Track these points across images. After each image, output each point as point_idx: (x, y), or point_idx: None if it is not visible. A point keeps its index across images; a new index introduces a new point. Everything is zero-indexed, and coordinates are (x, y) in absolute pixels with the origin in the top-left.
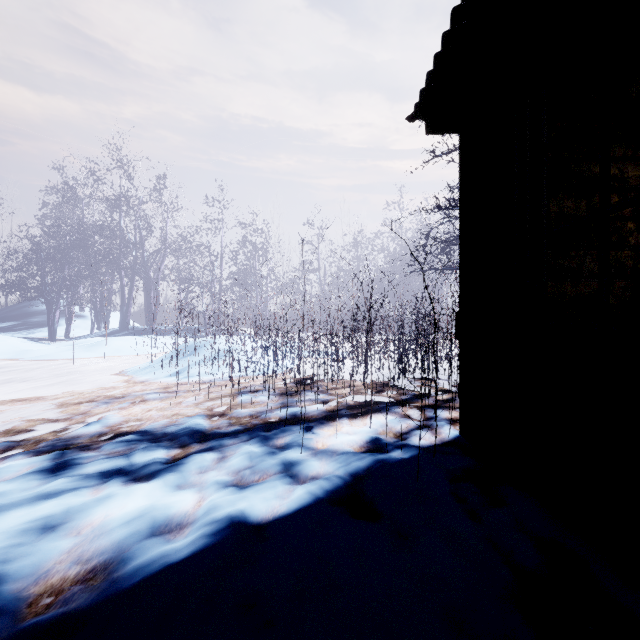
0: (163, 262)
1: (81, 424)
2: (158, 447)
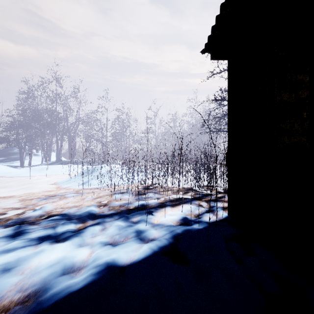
0: (77, 128)
1: (31, 210)
2: (70, 223)
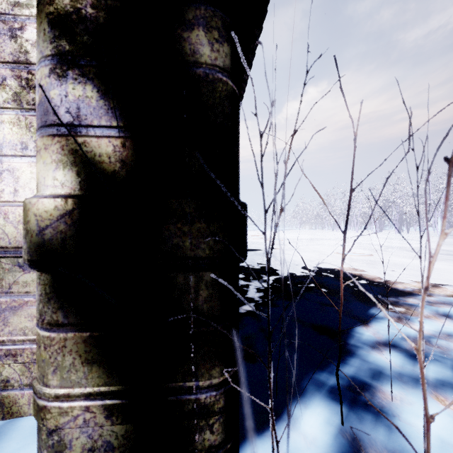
0: None
1: None
2: None
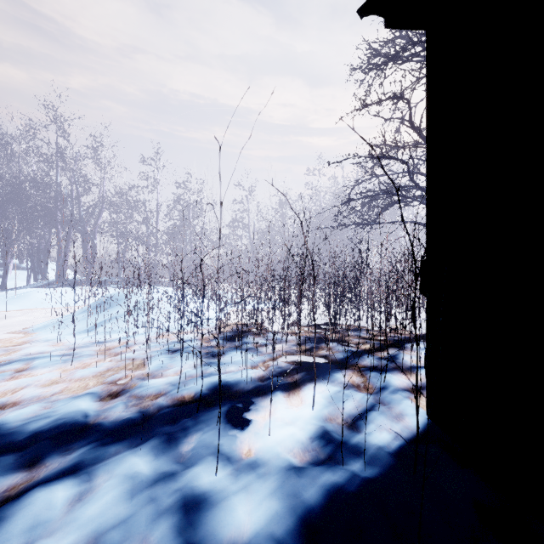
0: (100, 217)
1: None
2: None
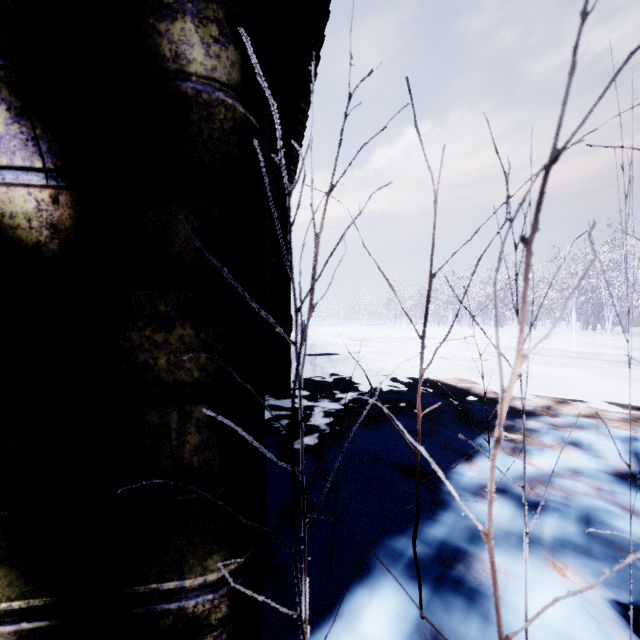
0: None
1: None
2: None
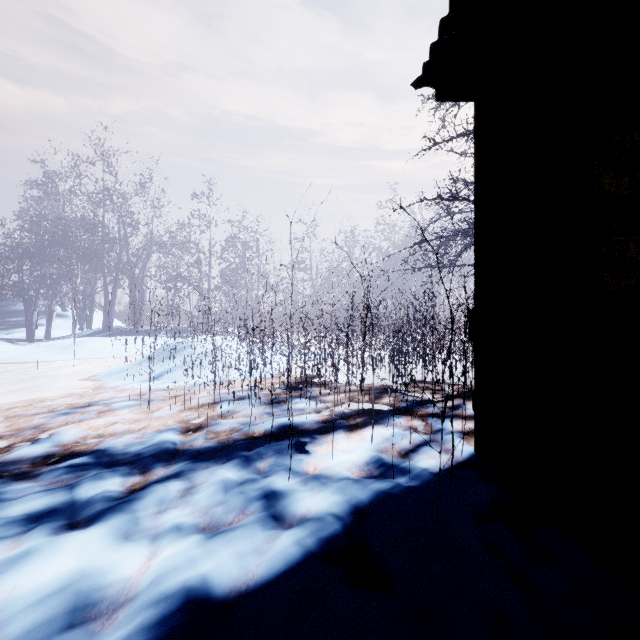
0: (149, 260)
1: (28, 442)
2: (112, 475)
